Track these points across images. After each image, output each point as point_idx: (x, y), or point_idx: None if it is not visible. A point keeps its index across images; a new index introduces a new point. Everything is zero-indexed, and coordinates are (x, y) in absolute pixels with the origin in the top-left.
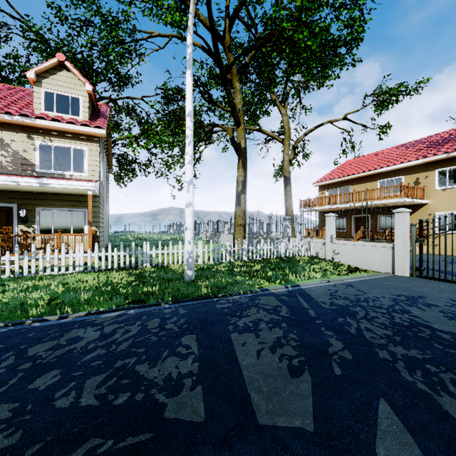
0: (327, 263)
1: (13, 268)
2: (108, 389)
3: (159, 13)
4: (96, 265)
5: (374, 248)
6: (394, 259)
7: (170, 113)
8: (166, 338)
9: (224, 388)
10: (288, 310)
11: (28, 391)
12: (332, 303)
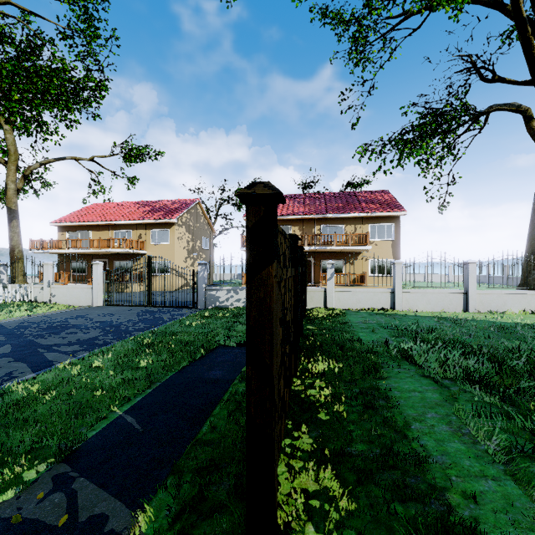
0: (42, 304)
1: None
2: None
3: None
4: None
5: (81, 289)
6: (93, 296)
7: None
8: None
9: None
10: None
11: None
12: (18, 325)
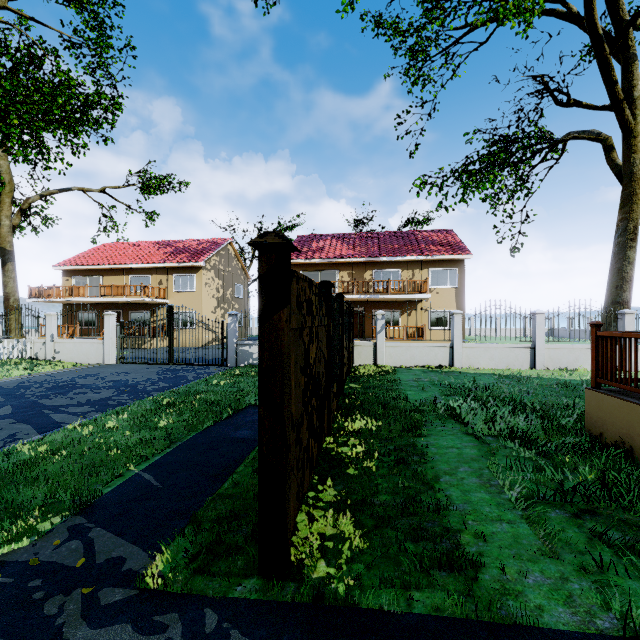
0: (44, 362)
1: None
2: None
3: None
4: None
5: (91, 344)
6: (105, 352)
7: None
8: None
9: None
10: None
11: None
12: (17, 385)
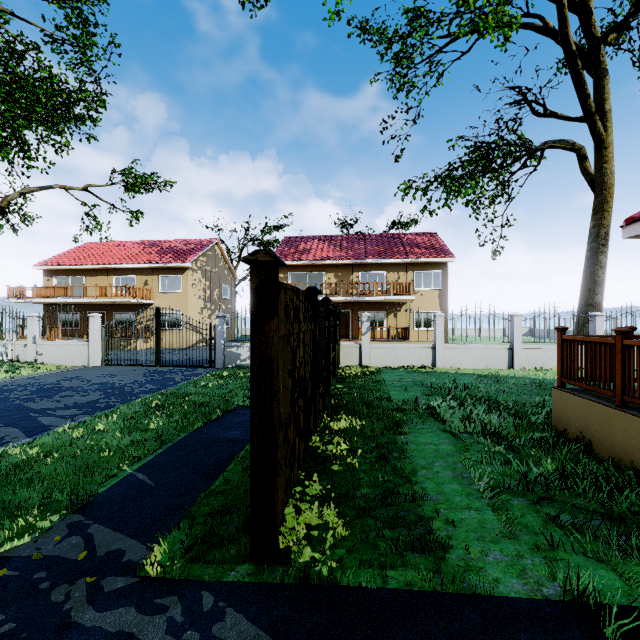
0: (26, 365)
1: None
2: None
3: None
4: None
5: (75, 346)
6: (90, 354)
7: None
8: None
9: None
10: None
11: None
12: (0, 389)
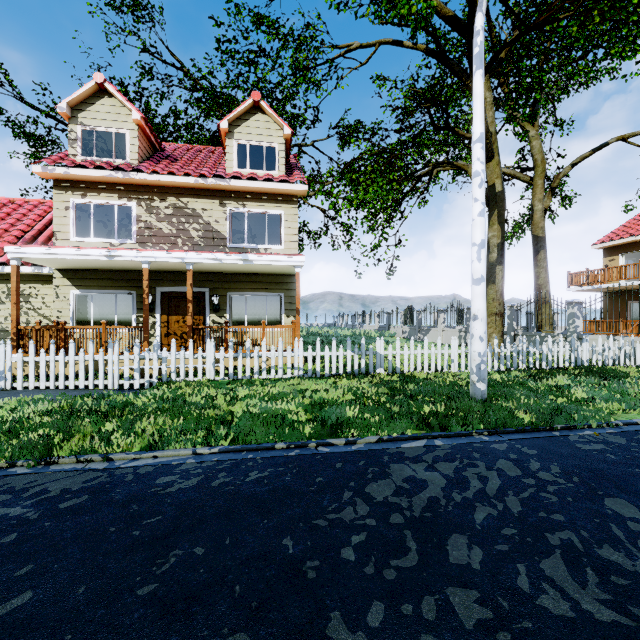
0: None
1: (219, 369)
2: (608, 592)
3: (399, 4)
4: (318, 368)
5: None
6: None
7: (381, 153)
8: (574, 500)
9: None
10: None
11: (460, 568)
12: None
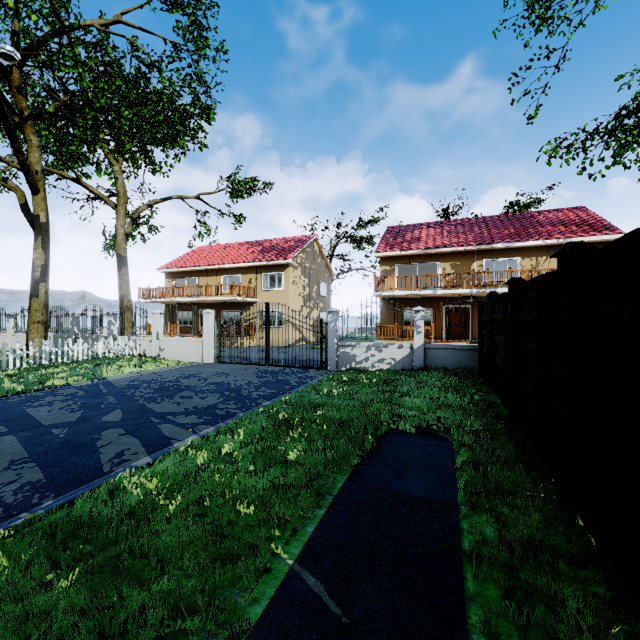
0: (151, 359)
1: None
2: None
3: None
4: None
5: (191, 342)
6: (204, 351)
7: None
8: None
9: (22, 423)
10: (85, 393)
11: None
12: (128, 384)
